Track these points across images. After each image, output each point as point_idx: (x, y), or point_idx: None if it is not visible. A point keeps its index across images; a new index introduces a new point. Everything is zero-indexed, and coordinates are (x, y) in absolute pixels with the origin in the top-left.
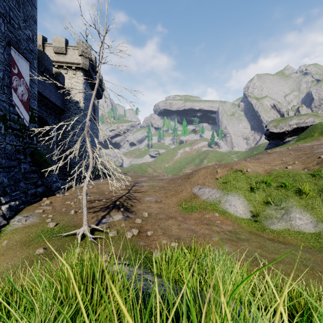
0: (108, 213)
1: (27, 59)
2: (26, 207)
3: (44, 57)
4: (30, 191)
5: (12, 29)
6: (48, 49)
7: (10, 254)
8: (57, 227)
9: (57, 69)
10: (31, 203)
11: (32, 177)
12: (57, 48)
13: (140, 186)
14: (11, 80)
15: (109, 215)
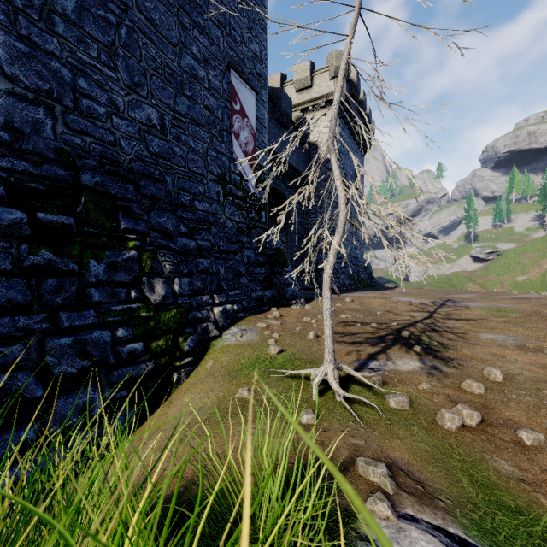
0: (383, 351)
1: (252, 88)
2: (247, 317)
3: (280, 96)
4: (254, 293)
5: (233, 44)
6: (287, 90)
7: (209, 384)
8: (282, 356)
9: (298, 113)
10: (254, 313)
11: (257, 273)
12: (299, 82)
13: (460, 308)
14: (231, 121)
15: (385, 356)
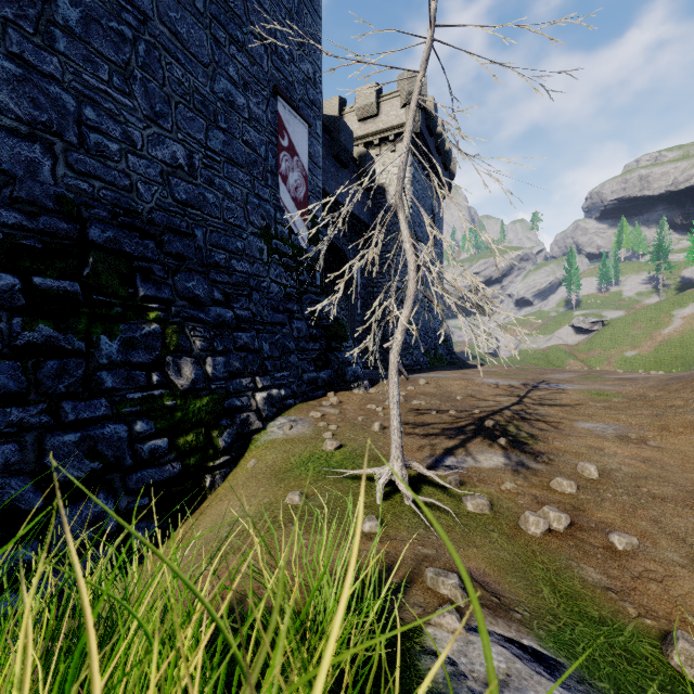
0: (462, 445)
1: (303, 119)
2: (297, 405)
3: (338, 127)
4: (306, 375)
5: (280, 64)
6: (348, 118)
7: (250, 489)
8: (340, 453)
9: (361, 148)
10: (307, 399)
11: (310, 349)
12: (362, 109)
13: (555, 392)
14: (277, 160)
15: (464, 450)
